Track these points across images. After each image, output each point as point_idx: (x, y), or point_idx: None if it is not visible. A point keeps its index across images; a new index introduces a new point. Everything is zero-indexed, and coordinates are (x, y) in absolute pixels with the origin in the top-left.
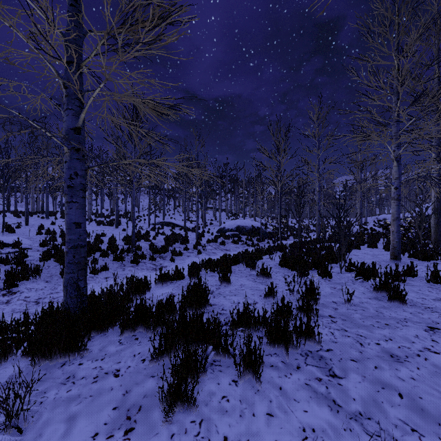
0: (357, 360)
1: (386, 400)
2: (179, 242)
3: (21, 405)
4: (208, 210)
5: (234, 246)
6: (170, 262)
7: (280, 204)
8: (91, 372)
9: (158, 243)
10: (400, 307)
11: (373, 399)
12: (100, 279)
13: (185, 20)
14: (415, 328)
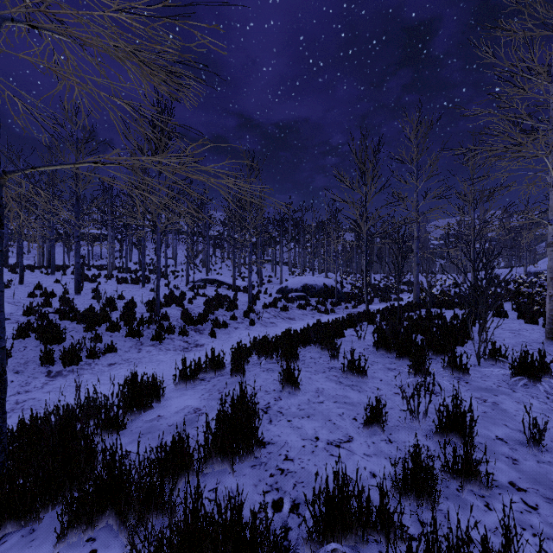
0: None
1: None
2: (224, 307)
3: None
4: (265, 263)
5: (300, 312)
6: (209, 338)
7: (365, 255)
8: None
9: (195, 309)
10: None
11: None
12: (102, 367)
13: None
14: None
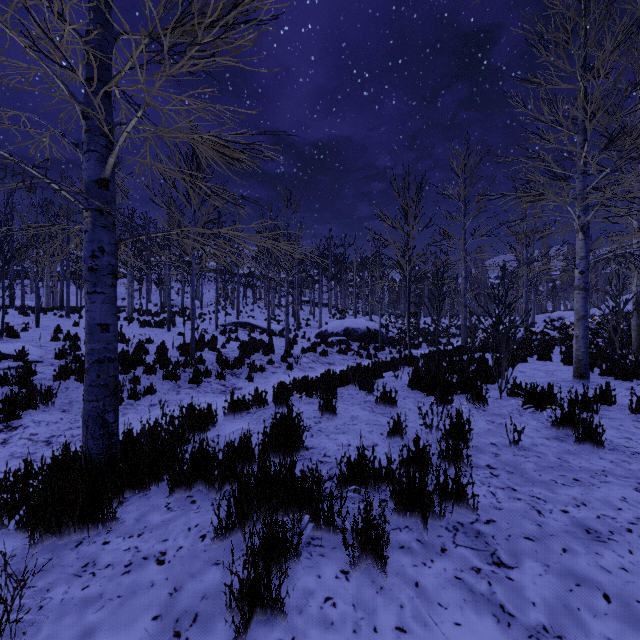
0: (535, 538)
1: (584, 606)
2: (260, 351)
3: (7, 614)
4: (303, 305)
5: (341, 358)
6: (247, 382)
7: (408, 297)
8: (122, 556)
9: (230, 354)
10: (593, 452)
11: (564, 603)
12: (144, 407)
13: (266, 6)
14: (621, 486)
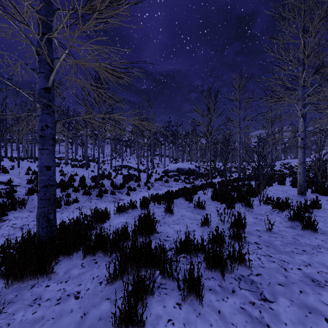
0: (284, 285)
1: (314, 325)
2: (133, 180)
3: None
4: (155, 156)
5: (175, 183)
6: (126, 196)
7: (210, 152)
8: (56, 294)
9: (118, 181)
10: (312, 235)
11: (303, 324)
12: (72, 209)
13: None
14: None
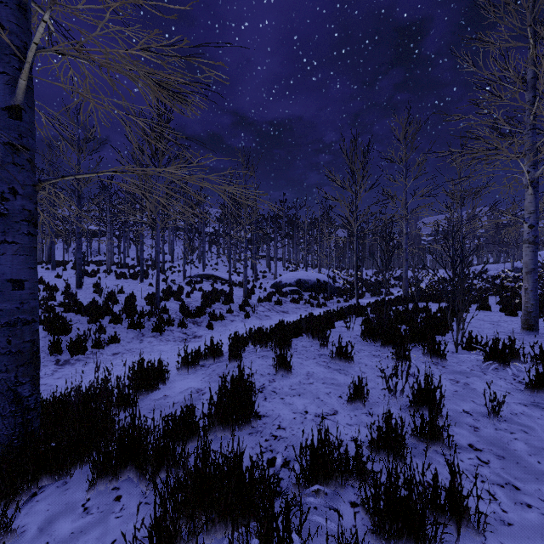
0: None
1: None
2: (221, 301)
3: None
4: (260, 259)
5: (294, 306)
6: (207, 330)
7: (356, 251)
8: None
9: (193, 303)
10: None
11: None
12: (106, 356)
13: None
14: None
